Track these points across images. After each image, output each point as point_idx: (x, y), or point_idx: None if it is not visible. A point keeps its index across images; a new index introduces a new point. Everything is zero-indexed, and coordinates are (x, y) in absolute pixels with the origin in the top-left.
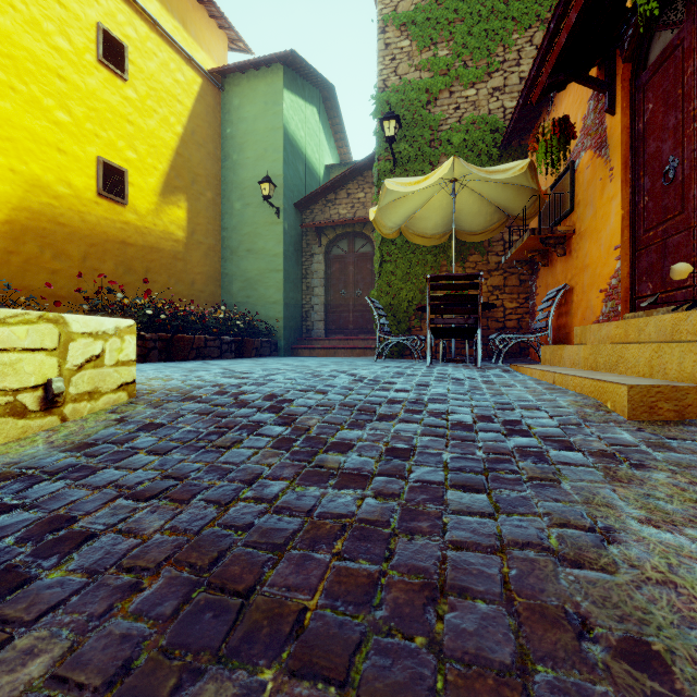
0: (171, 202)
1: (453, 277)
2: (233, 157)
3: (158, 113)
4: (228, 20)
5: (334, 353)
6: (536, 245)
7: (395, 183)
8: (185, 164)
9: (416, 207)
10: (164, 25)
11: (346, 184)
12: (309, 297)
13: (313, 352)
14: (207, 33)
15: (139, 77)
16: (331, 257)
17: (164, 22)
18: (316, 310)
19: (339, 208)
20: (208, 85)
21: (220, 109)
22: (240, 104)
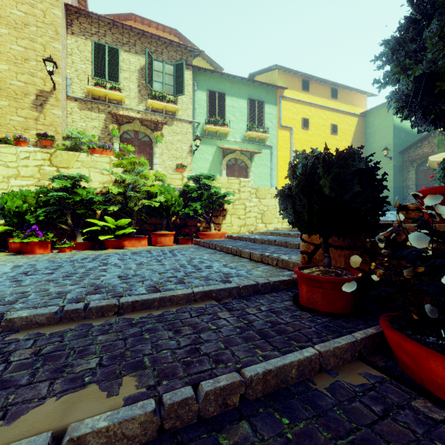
0: None
1: None
2: (370, 140)
3: (344, 139)
4: (368, 92)
5: None
6: None
7: (432, 158)
8: None
9: None
10: (346, 110)
11: (427, 138)
12: (407, 190)
13: None
14: (359, 100)
15: (340, 131)
16: (419, 171)
17: (346, 109)
18: (410, 195)
19: (423, 149)
20: (360, 118)
21: (364, 124)
22: (372, 120)
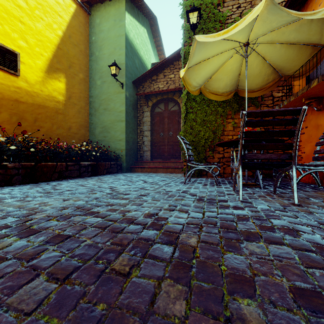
0: (54, 77)
1: (271, 112)
2: (96, 53)
3: (44, 20)
4: None
5: (156, 170)
6: (317, 92)
7: (205, 37)
8: (64, 55)
9: (213, 70)
10: None
11: (163, 70)
12: (141, 137)
13: (143, 169)
14: None
15: None
16: (154, 113)
17: None
18: (145, 145)
19: (159, 84)
20: (80, 10)
21: (88, 25)
22: (100, 22)
